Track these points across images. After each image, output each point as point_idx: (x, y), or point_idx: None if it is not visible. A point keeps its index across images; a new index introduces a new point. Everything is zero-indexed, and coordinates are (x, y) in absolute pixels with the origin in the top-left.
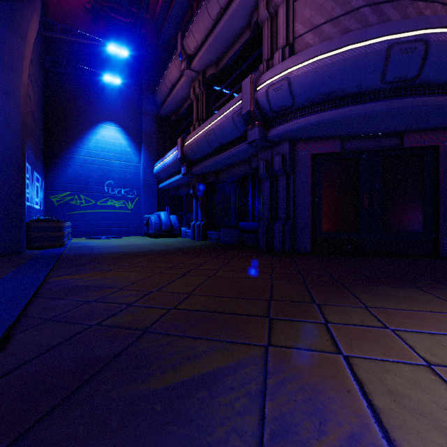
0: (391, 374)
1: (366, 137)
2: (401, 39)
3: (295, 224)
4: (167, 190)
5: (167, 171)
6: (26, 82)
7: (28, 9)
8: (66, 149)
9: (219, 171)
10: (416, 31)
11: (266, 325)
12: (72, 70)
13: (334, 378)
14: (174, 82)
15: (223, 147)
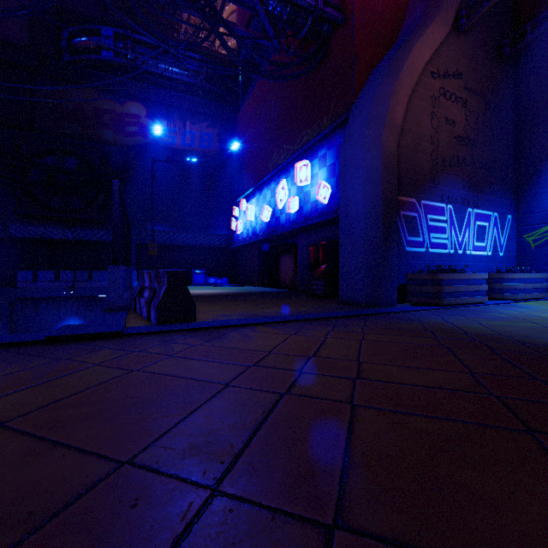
0: None
1: None
2: None
3: None
4: None
5: None
6: (398, 119)
7: (424, 26)
8: (547, 155)
9: None
10: None
11: None
12: (544, 25)
13: None
14: None
15: None
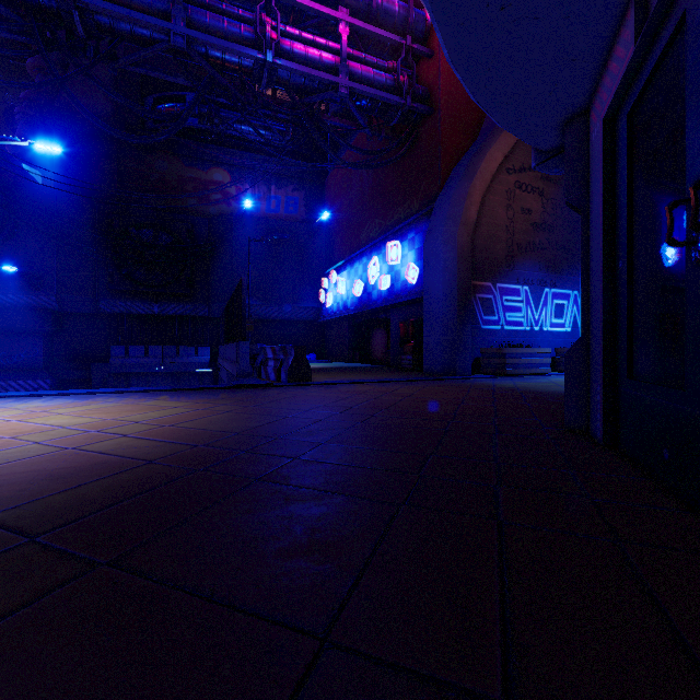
0: (183, 404)
1: None
2: None
3: (589, 350)
4: None
5: None
6: (472, 217)
7: (498, 132)
8: None
9: None
10: None
11: (238, 400)
12: None
13: (194, 401)
14: None
15: None
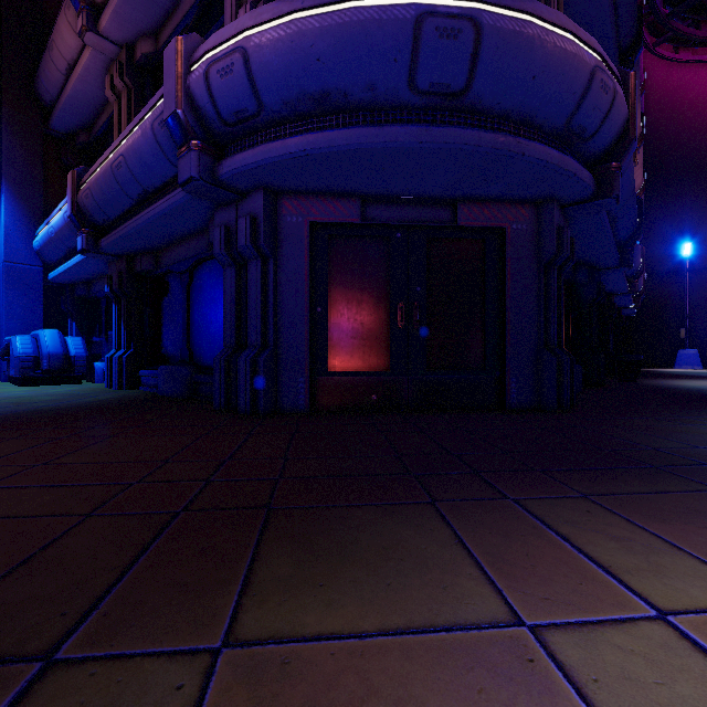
0: None
1: (401, 202)
2: (438, 7)
3: (278, 356)
4: (72, 286)
5: (57, 244)
6: None
7: None
8: None
9: (160, 250)
10: (463, 2)
11: None
12: None
13: None
14: (74, 61)
15: (151, 197)
